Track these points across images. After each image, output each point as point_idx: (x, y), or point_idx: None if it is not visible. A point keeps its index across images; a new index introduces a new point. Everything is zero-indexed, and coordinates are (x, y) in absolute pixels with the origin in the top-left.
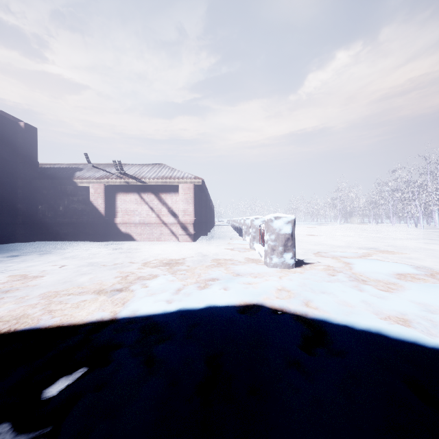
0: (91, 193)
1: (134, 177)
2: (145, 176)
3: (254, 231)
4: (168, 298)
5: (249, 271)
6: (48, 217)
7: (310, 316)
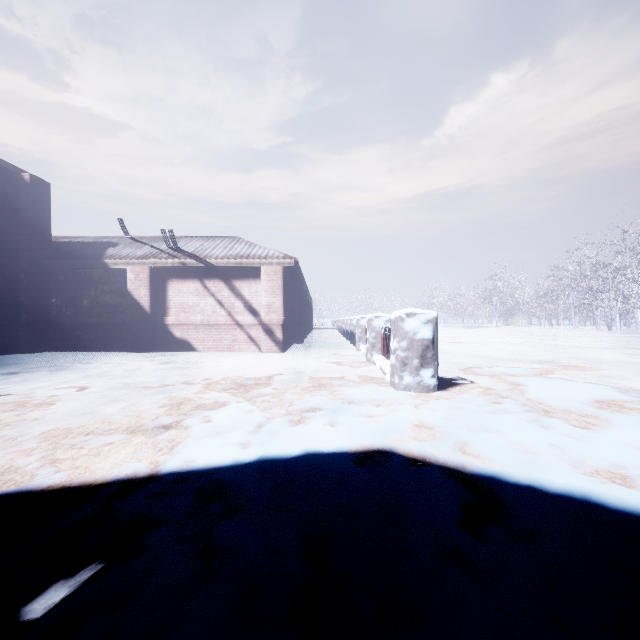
0: (130, 279)
1: (193, 255)
2: (210, 255)
3: (373, 336)
4: (242, 440)
5: (368, 397)
6: (66, 316)
7: (470, 470)
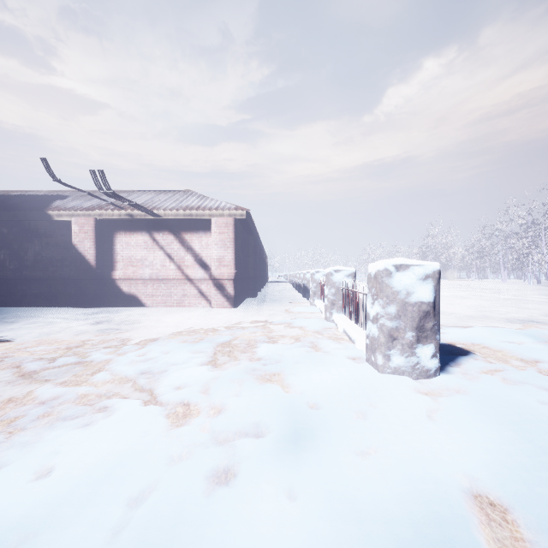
0: (74, 231)
1: (134, 203)
2: (158, 206)
3: (332, 292)
4: None
5: (343, 393)
6: (9, 270)
7: None
